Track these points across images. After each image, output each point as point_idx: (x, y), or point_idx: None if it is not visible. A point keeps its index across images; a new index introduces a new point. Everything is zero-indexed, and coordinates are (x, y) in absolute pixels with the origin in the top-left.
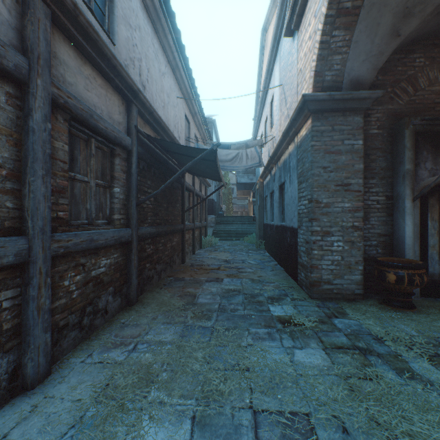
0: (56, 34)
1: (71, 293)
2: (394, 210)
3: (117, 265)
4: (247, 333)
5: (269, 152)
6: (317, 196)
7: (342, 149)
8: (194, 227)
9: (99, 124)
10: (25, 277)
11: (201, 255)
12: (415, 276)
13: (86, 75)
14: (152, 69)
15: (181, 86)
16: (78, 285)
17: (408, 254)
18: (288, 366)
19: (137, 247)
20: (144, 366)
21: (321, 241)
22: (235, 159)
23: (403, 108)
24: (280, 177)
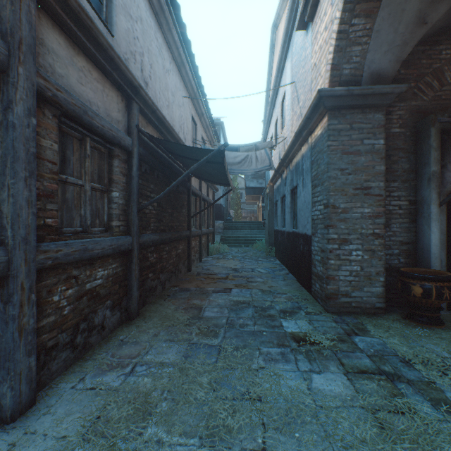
0: (43, 19)
1: (62, 310)
2: (418, 216)
3: (116, 276)
4: (258, 353)
5: (280, 154)
6: (334, 200)
7: (362, 149)
8: (201, 233)
9: (94, 122)
10: (4, 294)
11: (208, 263)
12: (444, 289)
13: (79, 67)
14: (156, 65)
15: (187, 85)
16: (69, 300)
17: (434, 264)
18: (305, 395)
19: (139, 256)
20: (141, 393)
21: (338, 250)
22: (244, 162)
23: (428, 105)
24: (291, 180)
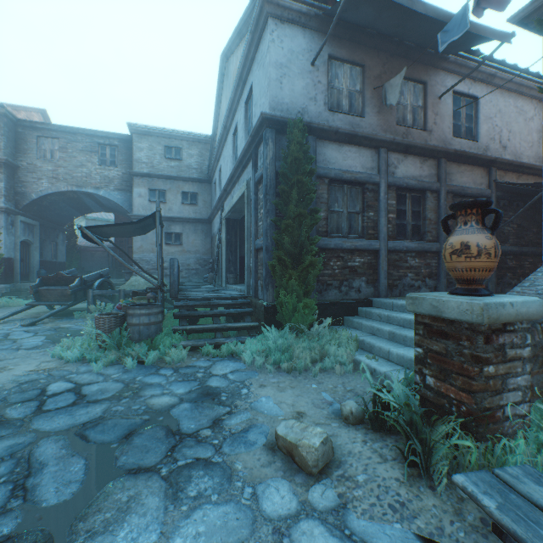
0: (447, 165)
1: None
2: None
3: None
4: None
5: None
6: None
7: None
8: None
9: (466, 192)
10: (438, 257)
11: None
12: None
13: (460, 171)
14: (514, 127)
15: None
16: None
17: None
18: None
19: None
20: None
21: None
22: None
23: None
24: None
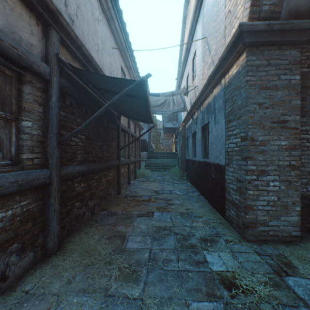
0: None
1: None
2: None
3: (28, 213)
4: None
5: (191, 100)
6: (252, 133)
7: (278, 84)
8: (129, 162)
9: None
10: None
11: (135, 185)
12: None
13: None
14: (84, 8)
15: (116, 39)
16: None
17: None
18: None
19: (60, 188)
20: None
21: (256, 181)
22: (163, 105)
23: None
24: (203, 119)
